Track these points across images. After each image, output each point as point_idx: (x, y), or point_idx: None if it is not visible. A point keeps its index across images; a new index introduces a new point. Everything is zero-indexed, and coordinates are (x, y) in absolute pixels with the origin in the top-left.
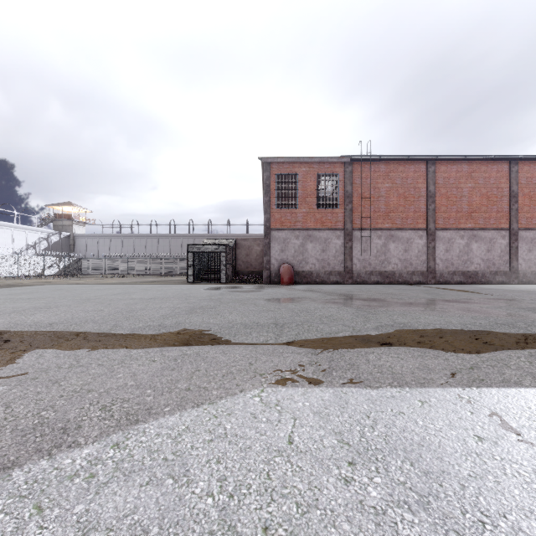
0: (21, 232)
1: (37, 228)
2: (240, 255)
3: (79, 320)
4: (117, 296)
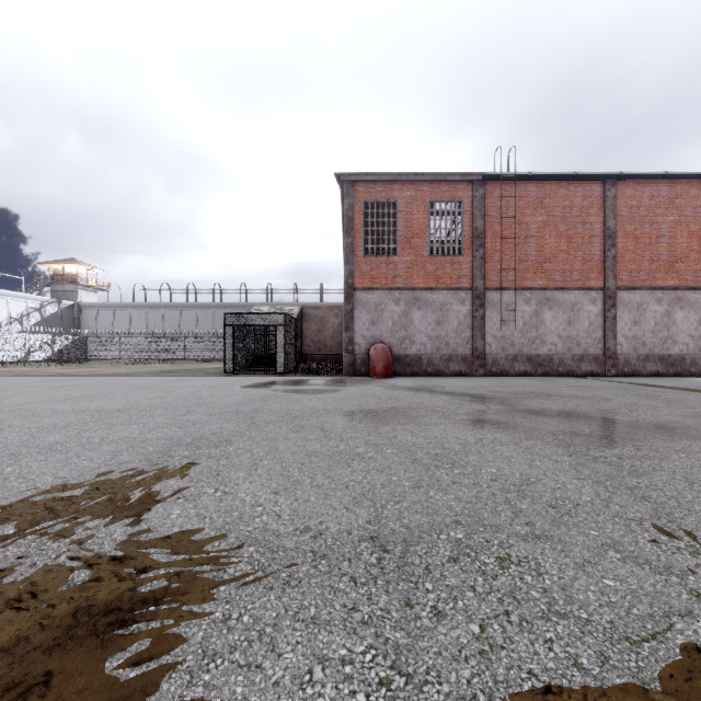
0: None
1: (24, 294)
2: (309, 331)
3: None
4: (61, 405)
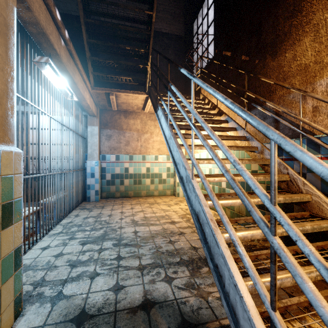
0: None
1: None
2: None
3: None
4: None
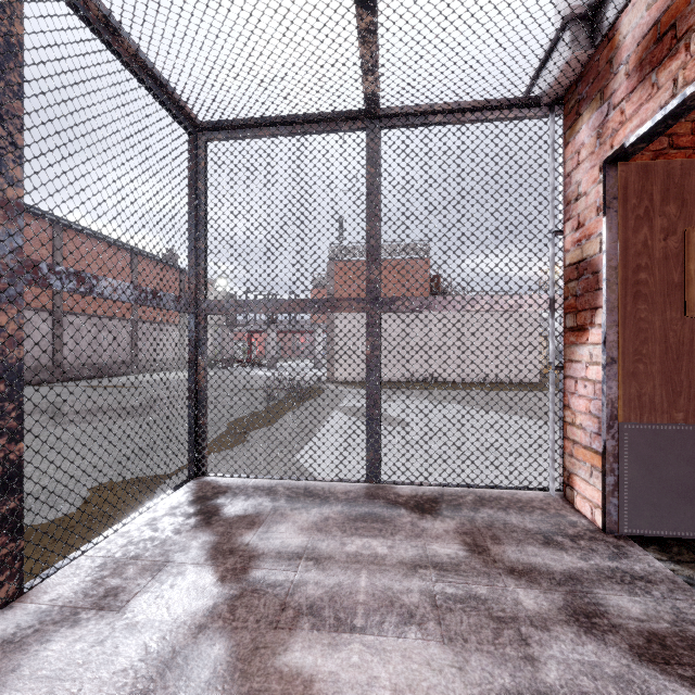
0: None
1: None
2: None
3: None
4: None
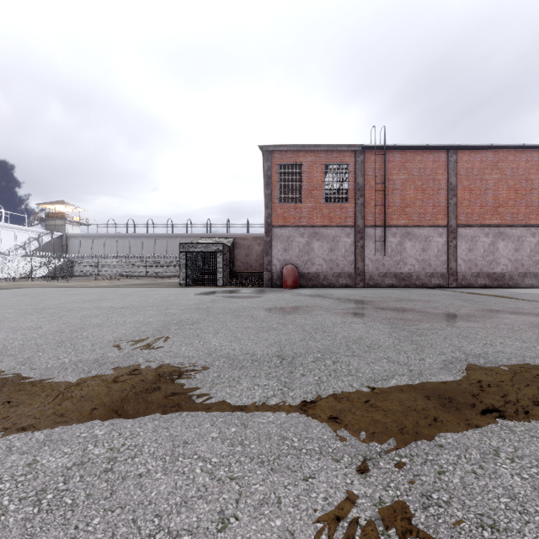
0: (9, 231)
1: (26, 227)
2: (239, 256)
3: None
4: (83, 304)
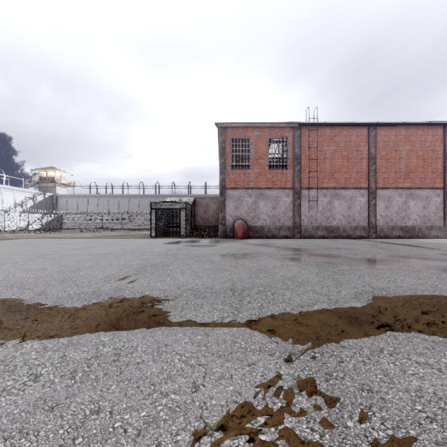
0: (9, 192)
1: (24, 189)
2: (199, 212)
3: (5, 283)
4: (75, 251)
